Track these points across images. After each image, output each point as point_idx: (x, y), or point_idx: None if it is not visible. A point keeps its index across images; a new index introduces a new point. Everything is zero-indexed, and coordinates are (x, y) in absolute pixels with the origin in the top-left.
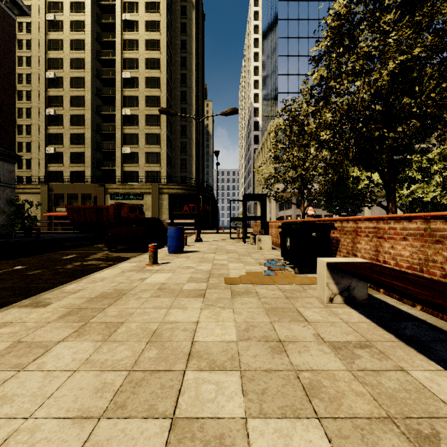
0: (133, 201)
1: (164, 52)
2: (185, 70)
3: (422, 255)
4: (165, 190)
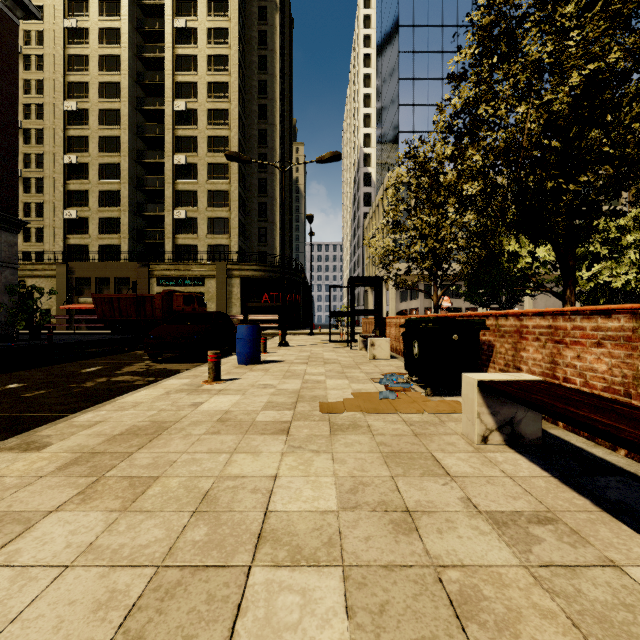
0: (190, 288)
1: (234, 73)
2: (265, 99)
3: (629, 370)
4: (236, 272)
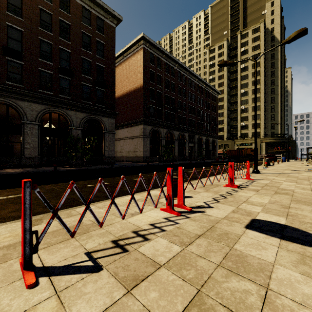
0: (247, 146)
1: (262, 75)
2: (273, 77)
3: None
4: (263, 140)
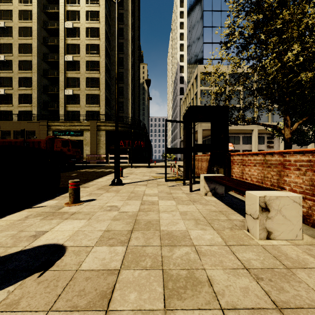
0: (74, 137)
1: (103, 5)
2: (122, 24)
3: None
4: (103, 127)
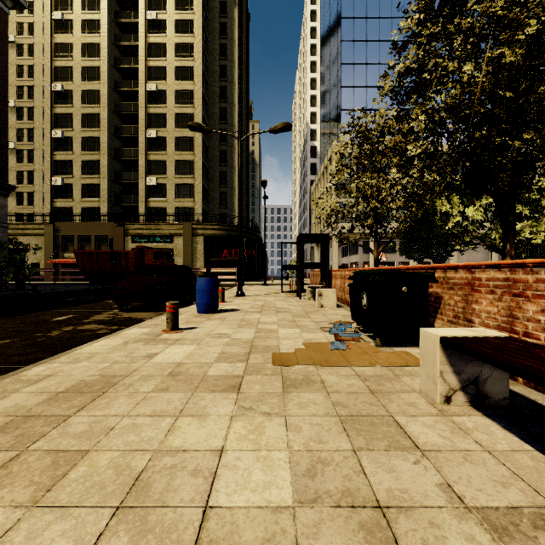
0: (160, 245)
1: (199, 59)
2: (225, 81)
3: None
4: (200, 231)
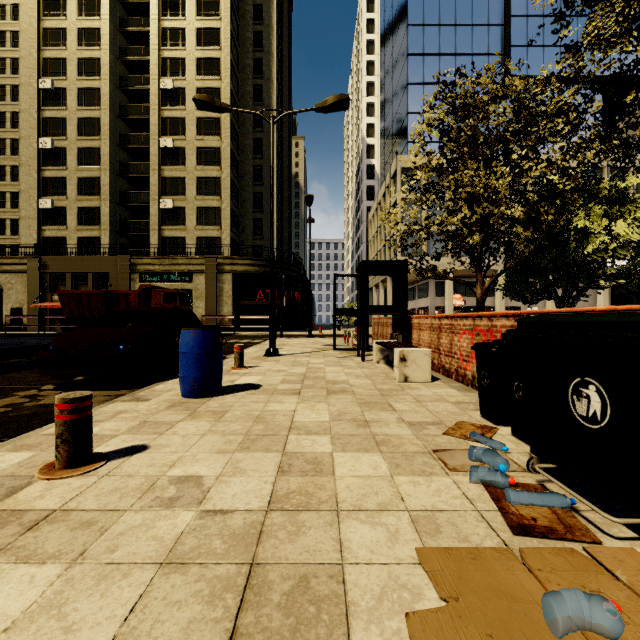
0: (176, 284)
1: (226, 48)
2: (260, 78)
3: None
4: (228, 266)
